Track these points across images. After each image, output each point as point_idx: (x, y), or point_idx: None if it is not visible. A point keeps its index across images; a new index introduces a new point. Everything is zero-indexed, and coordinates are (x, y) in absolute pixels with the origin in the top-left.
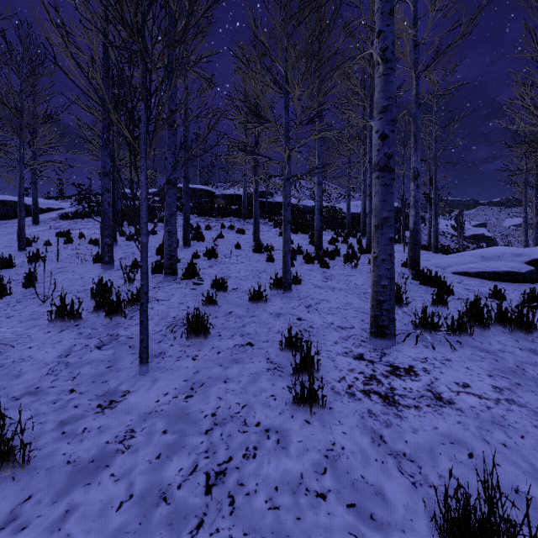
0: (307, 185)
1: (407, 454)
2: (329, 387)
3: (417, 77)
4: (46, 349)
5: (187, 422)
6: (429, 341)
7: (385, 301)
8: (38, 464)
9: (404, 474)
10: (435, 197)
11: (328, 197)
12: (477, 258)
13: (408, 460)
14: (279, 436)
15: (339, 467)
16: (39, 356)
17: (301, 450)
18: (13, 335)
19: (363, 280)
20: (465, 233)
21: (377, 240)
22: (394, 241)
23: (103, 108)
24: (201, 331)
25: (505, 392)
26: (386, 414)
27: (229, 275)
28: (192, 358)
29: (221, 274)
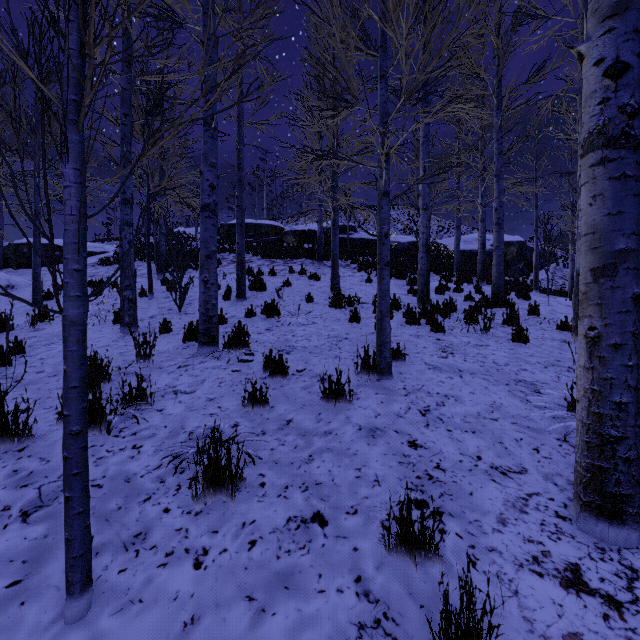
0: (399, 217)
1: None
2: None
3: None
4: None
5: None
6: None
7: (623, 439)
8: None
9: None
10: None
11: None
12: None
13: None
14: None
15: None
16: None
17: None
18: None
19: (505, 354)
20: None
21: (601, 302)
22: (526, 288)
23: None
24: (224, 481)
25: None
26: None
27: (294, 344)
28: (193, 560)
29: (282, 343)
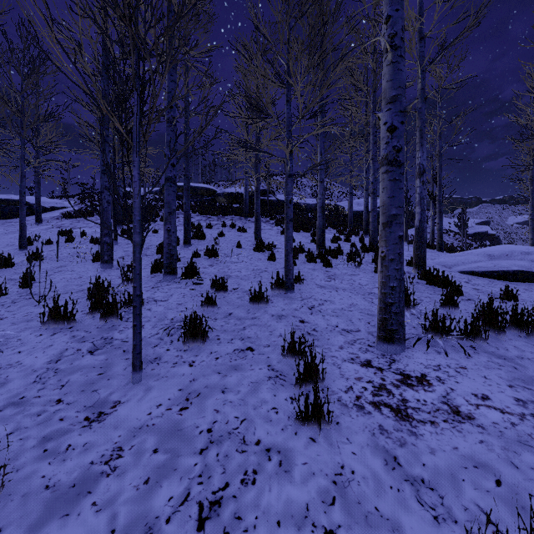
0: (308, 183)
1: (425, 480)
2: (336, 399)
3: (423, 71)
4: (36, 354)
5: (180, 439)
6: (440, 346)
7: (394, 303)
8: (13, 489)
9: (424, 506)
10: (440, 195)
11: (329, 195)
12: (484, 257)
13: (428, 487)
14: (281, 457)
15: (349, 496)
16: (27, 362)
17: (306, 475)
18: (2, 339)
19: (367, 279)
20: (468, 231)
21: (386, 239)
22: None
23: (92, 97)
24: (199, 335)
25: (530, 406)
26: (399, 430)
27: (230, 274)
28: (188, 364)
29: (221, 273)
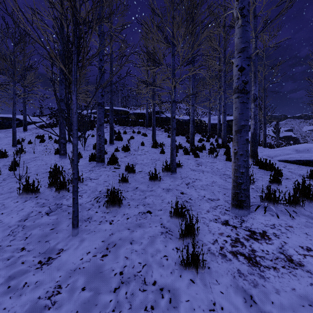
0: (184, 107)
1: None
2: (207, 249)
3: (256, 36)
4: (12, 215)
5: (100, 279)
6: (273, 211)
7: (243, 183)
8: None
9: None
10: (264, 113)
11: (196, 114)
12: (293, 151)
13: None
14: (171, 295)
15: None
16: (6, 221)
17: (189, 310)
18: None
19: (222, 165)
20: (280, 135)
21: (237, 141)
22: None
23: (44, 48)
24: (116, 202)
25: None
26: (252, 274)
27: (137, 162)
28: (109, 222)
29: (132, 161)
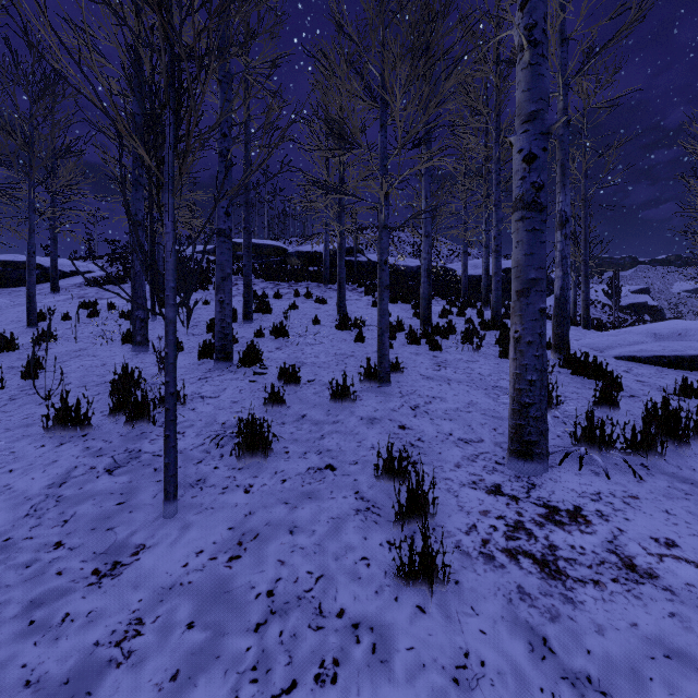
0: (408, 239)
1: (593, 678)
2: (453, 544)
3: (565, 84)
4: (33, 473)
5: (227, 607)
6: (598, 464)
7: (533, 404)
8: None
9: None
10: (586, 253)
11: (436, 254)
12: (647, 336)
13: (598, 691)
14: (375, 638)
15: None
16: (20, 486)
17: (412, 668)
18: None
19: (490, 368)
20: (621, 301)
21: (521, 313)
22: None
23: (105, 112)
24: (259, 447)
25: None
26: (547, 594)
27: (304, 360)
28: (243, 490)
29: (292, 359)
